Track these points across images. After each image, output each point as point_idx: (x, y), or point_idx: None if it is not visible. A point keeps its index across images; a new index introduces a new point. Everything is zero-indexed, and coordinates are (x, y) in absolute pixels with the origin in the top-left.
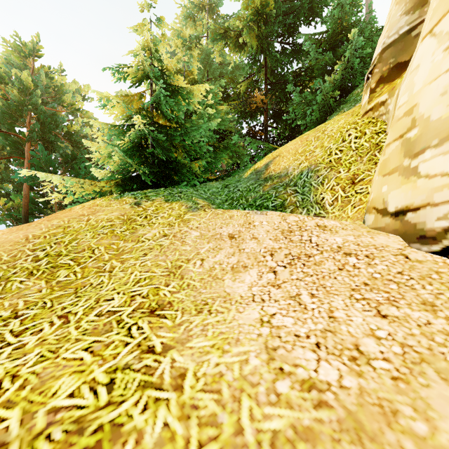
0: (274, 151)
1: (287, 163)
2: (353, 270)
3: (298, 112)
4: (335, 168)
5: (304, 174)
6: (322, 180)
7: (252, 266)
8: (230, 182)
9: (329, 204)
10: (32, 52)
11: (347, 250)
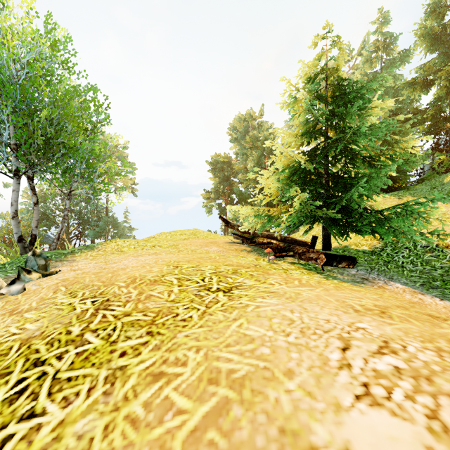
0: None
1: None
2: None
3: None
4: None
5: None
6: None
7: None
8: (435, 185)
9: None
10: (259, 116)
11: None
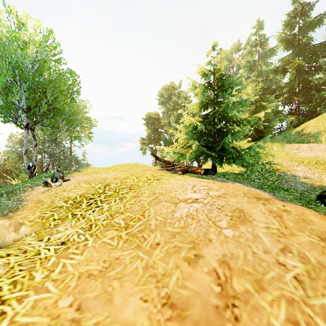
0: (305, 124)
1: (311, 130)
2: (322, 150)
3: (318, 101)
4: (325, 132)
5: (316, 133)
6: (321, 135)
7: (302, 152)
8: (286, 136)
9: (323, 141)
10: (178, 87)
11: (322, 148)
